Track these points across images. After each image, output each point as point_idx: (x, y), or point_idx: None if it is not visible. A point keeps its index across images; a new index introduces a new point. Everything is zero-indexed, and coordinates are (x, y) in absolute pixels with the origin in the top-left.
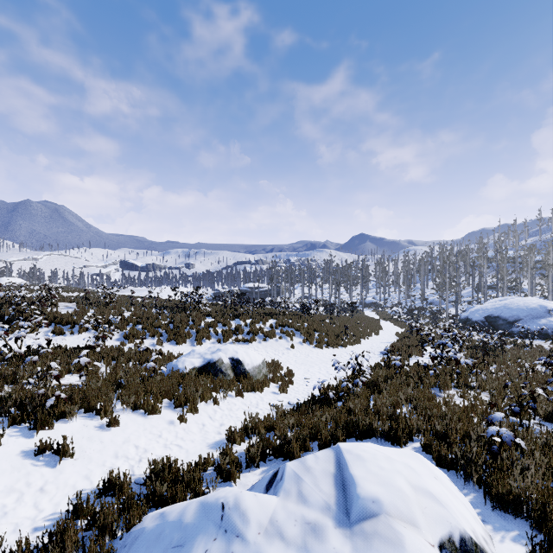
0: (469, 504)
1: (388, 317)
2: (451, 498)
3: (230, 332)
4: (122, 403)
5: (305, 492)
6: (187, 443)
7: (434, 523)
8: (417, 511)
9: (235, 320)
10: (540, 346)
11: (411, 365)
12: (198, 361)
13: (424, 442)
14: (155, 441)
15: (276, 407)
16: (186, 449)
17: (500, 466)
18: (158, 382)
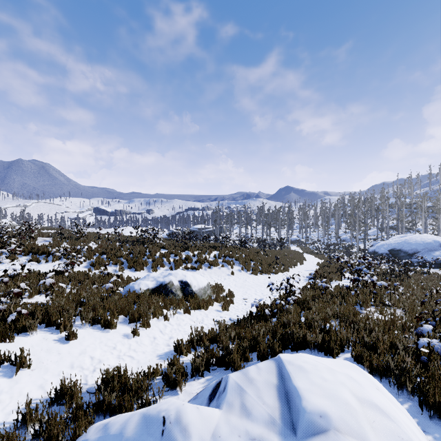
0: (408, 414)
1: (310, 251)
2: (396, 410)
3: (180, 261)
4: (80, 319)
5: (248, 404)
6: (138, 354)
7: (385, 438)
8: (366, 425)
9: (185, 251)
10: (436, 273)
11: (333, 287)
12: (152, 283)
13: (355, 353)
14: (109, 352)
15: (219, 322)
16: (137, 360)
17: (432, 375)
18: (116, 301)
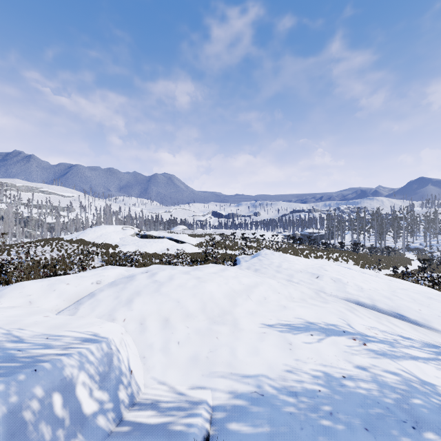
0: None
1: None
2: None
3: (317, 257)
4: None
5: None
6: None
7: None
8: None
9: (318, 252)
10: None
11: None
12: None
13: None
14: None
15: None
16: None
17: None
18: None
